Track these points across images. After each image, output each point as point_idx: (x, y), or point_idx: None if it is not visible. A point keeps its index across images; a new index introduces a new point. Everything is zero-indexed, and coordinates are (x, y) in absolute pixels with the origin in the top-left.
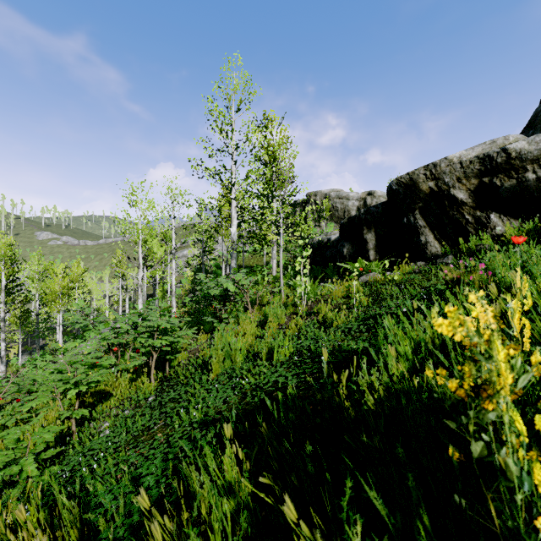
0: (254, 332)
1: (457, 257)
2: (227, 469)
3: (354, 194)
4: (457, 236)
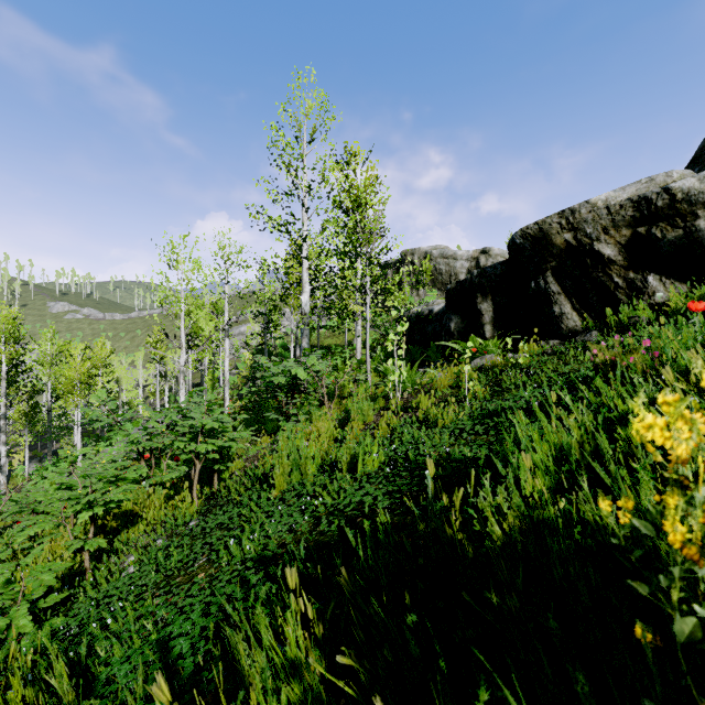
0: (331, 434)
1: (604, 333)
2: (289, 639)
3: (463, 253)
4: (603, 305)
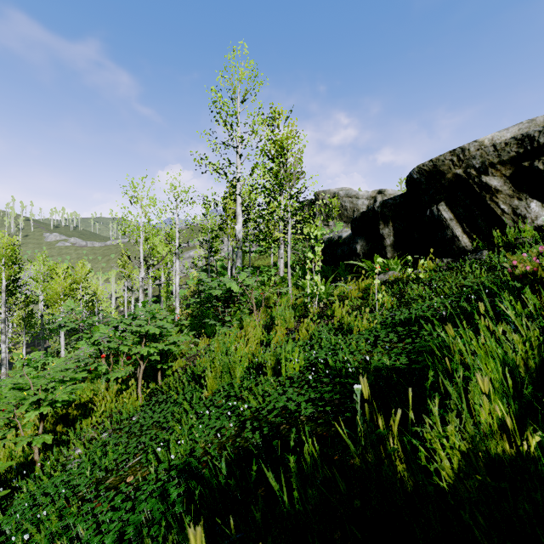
0: (258, 338)
1: (493, 252)
2: None
3: (364, 193)
4: (490, 229)
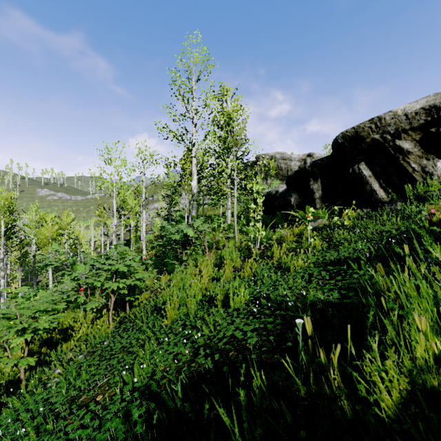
0: (210, 274)
1: (406, 203)
2: None
3: (296, 156)
4: (403, 184)
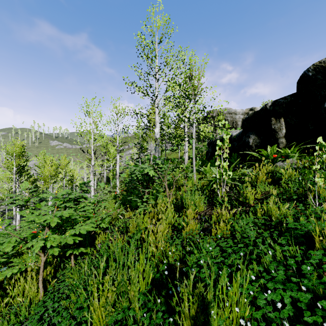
0: (169, 221)
1: None
2: None
3: (240, 110)
4: None
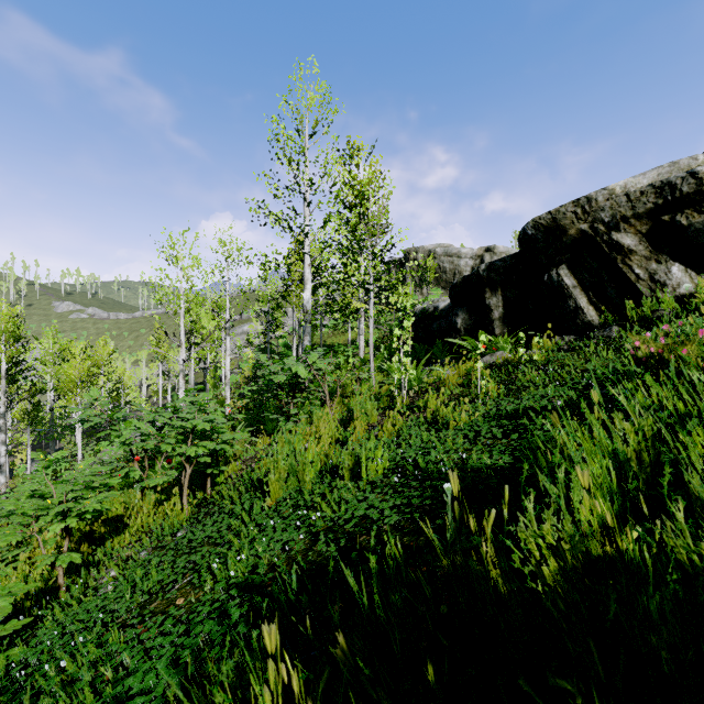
0: (332, 435)
1: (625, 328)
2: None
3: (468, 251)
4: (622, 299)
